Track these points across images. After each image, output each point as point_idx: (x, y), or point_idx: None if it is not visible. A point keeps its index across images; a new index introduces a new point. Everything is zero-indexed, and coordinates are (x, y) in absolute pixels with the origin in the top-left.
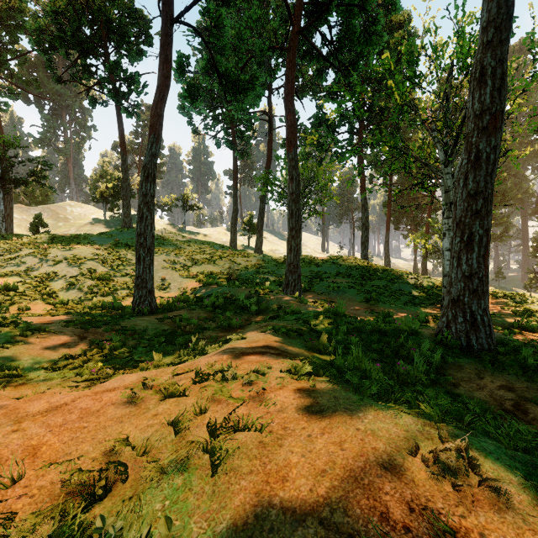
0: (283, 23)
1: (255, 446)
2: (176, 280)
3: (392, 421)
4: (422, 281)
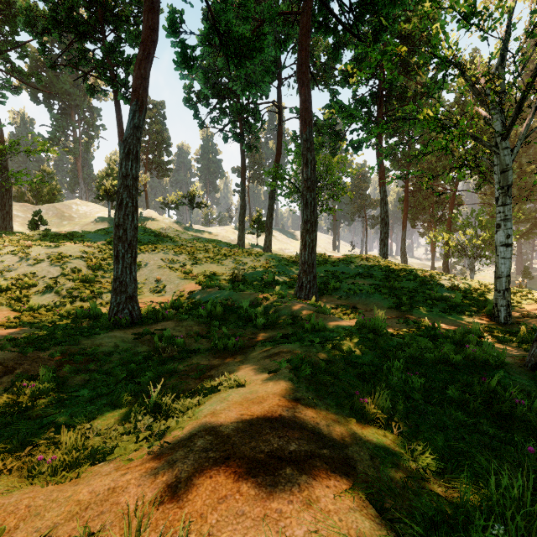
0: None
1: None
2: (172, 281)
3: None
4: (460, 283)
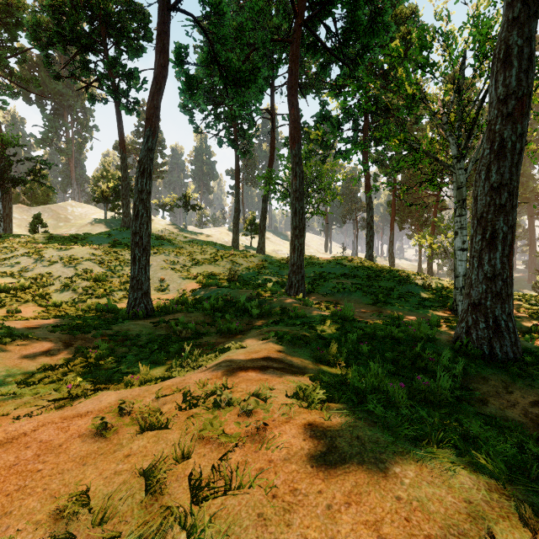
0: (286, 16)
1: (252, 523)
2: (175, 281)
3: (443, 482)
4: (431, 282)
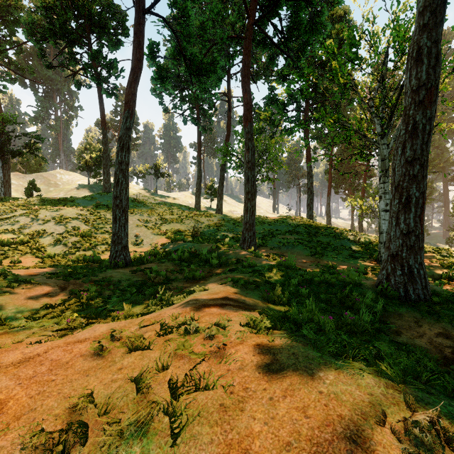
0: (240, 16)
1: (215, 410)
2: (148, 236)
3: (353, 382)
4: (360, 237)
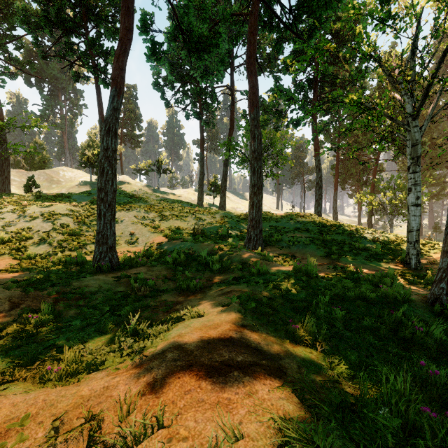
0: None
1: None
2: (144, 235)
3: None
4: (380, 236)
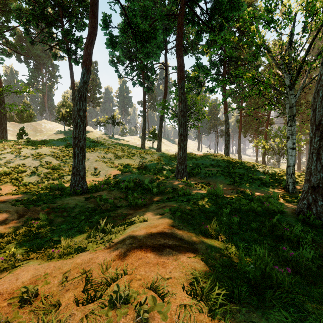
0: (175, 1)
1: None
2: (104, 169)
3: None
4: (269, 169)
